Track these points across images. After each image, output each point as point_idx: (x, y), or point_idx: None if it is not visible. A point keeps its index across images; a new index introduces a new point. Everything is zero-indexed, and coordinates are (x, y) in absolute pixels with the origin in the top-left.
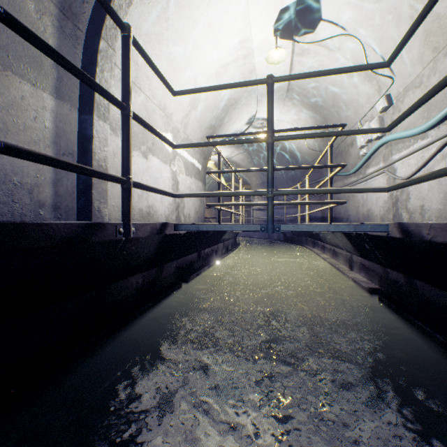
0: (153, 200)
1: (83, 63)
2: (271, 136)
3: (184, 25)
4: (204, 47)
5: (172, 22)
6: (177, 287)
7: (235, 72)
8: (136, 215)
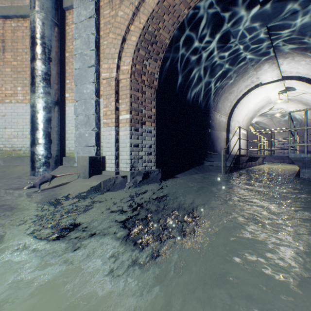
0: (234, 148)
1: (227, 123)
2: (270, 140)
3: (246, 102)
4: (251, 102)
5: (243, 103)
6: (249, 167)
7: (262, 101)
8: (232, 152)
